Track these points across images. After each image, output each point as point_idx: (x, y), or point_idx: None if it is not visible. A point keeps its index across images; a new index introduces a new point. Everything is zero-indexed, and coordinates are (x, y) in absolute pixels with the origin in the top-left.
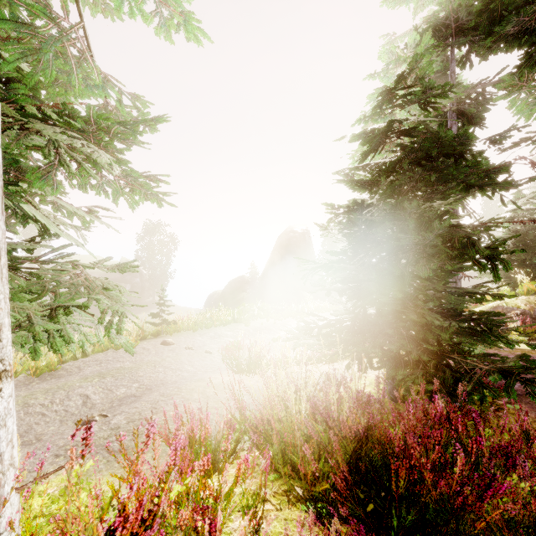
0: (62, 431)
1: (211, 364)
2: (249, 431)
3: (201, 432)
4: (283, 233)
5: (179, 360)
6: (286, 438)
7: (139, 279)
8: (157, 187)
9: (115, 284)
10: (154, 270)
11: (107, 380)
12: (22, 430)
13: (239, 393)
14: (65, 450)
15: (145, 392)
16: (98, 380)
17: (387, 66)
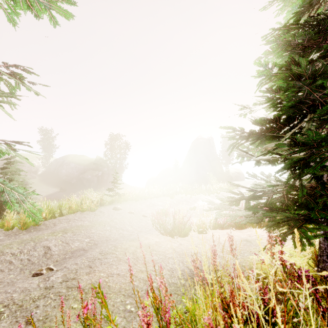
0: (16, 281)
1: (145, 225)
2: None
3: None
4: (195, 139)
5: (123, 221)
6: None
7: (106, 168)
8: None
9: None
10: (115, 163)
11: (67, 235)
12: None
13: (165, 255)
14: None
15: (92, 247)
16: (61, 235)
17: None
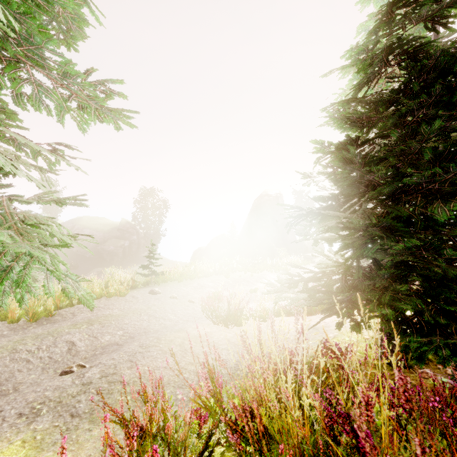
0: (40, 381)
1: (193, 313)
2: (226, 430)
3: (164, 415)
4: (259, 196)
5: (163, 309)
6: (283, 456)
7: (136, 236)
8: (108, 98)
9: (44, 219)
10: (148, 229)
11: (94, 327)
12: (3, 377)
13: (218, 347)
14: (31, 408)
15: (127, 340)
16: (86, 327)
17: None
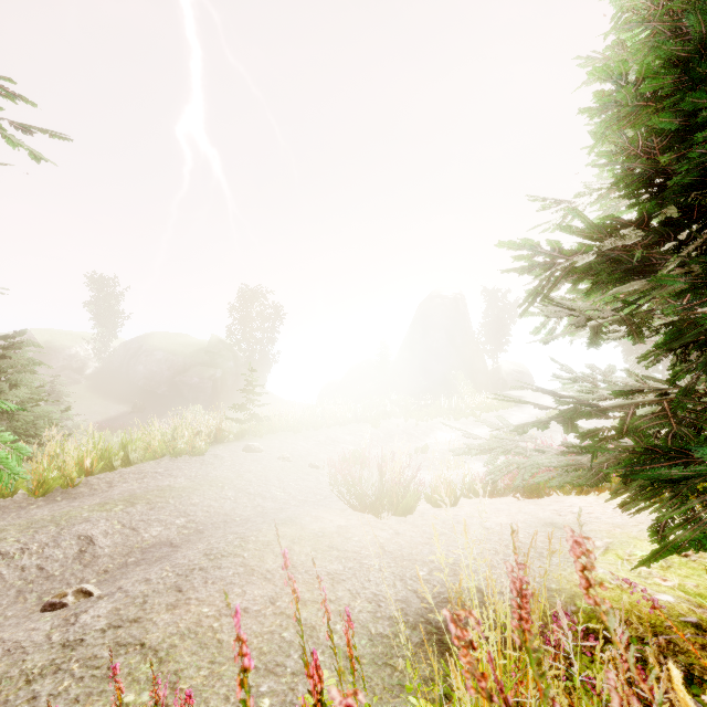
0: (2, 622)
1: (316, 488)
2: None
3: None
4: (426, 299)
5: (265, 478)
6: None
7: (233, 363)
8: None
9: None
10: (252, 351)
11: (136, 510)
12: None
13: (361, 562)
14: None
15: (190, 537)
16: (121, 509)
17: None
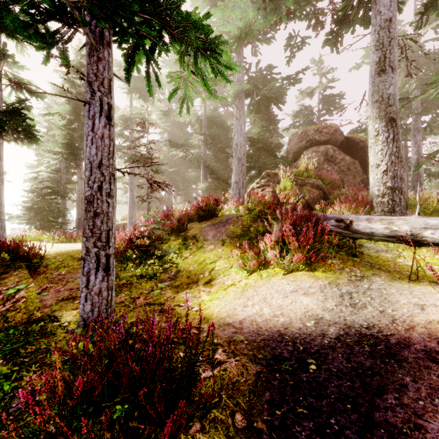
0: None
1: None
2: None
3: None
4: None
5: None
6: None
7: None
8: None
9: None
10: None
11: None
12: None
13: None
14: None
15: None
16: None
17: (39, 159)
